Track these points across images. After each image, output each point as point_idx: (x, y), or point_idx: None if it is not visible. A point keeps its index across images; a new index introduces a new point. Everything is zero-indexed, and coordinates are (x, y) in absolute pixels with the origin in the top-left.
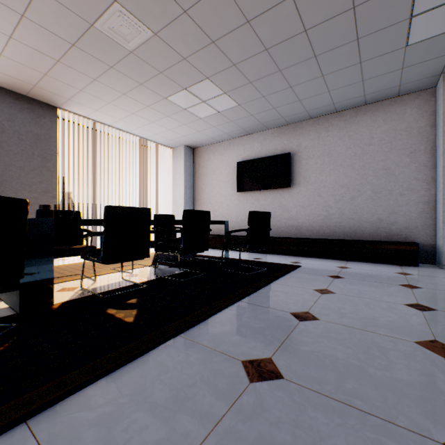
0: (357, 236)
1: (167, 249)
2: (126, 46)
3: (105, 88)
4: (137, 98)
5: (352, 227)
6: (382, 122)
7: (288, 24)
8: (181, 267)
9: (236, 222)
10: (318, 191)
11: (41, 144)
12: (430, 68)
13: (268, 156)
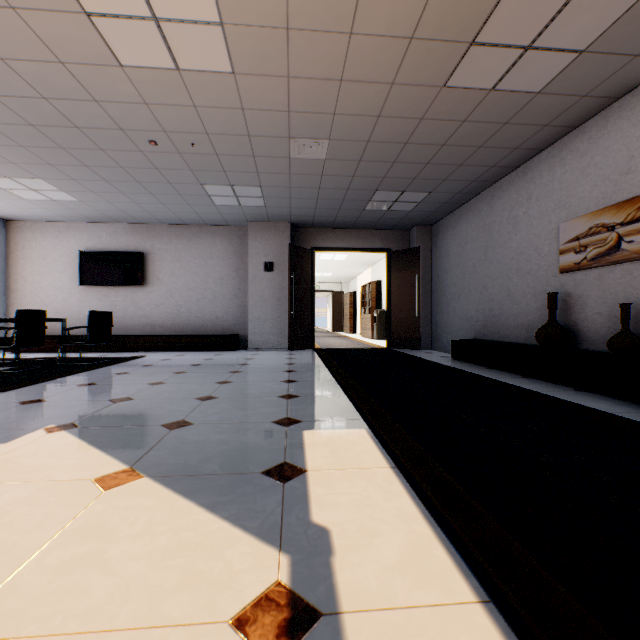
0: (202, 331)
1: None
2: None
3: None
4: None
5: (198, 324)
6: (219, 243)
7: (123, 176)
8: (6, 366)
9: (78, 319)
10: (171, 292)
11: None
12: (239, 217)
13: (120, 250)
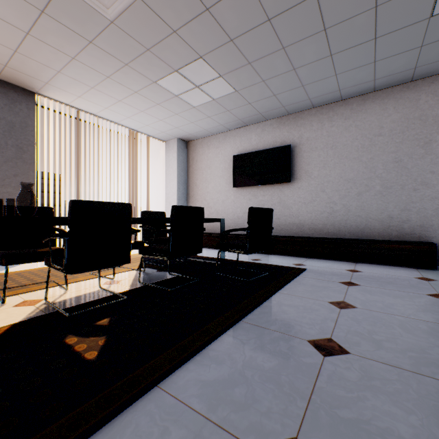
0: (364, 234)
1: (153, 252)
2: (106, 14)
3: (86, 69)
4: (123, 82)
5: (359, 225)
6: (393, 110)
7: None
8: (171, 271)
9: (232, 219)
10: (322, 186)
11: (16, 133)
12: None
13: (266, 148)
